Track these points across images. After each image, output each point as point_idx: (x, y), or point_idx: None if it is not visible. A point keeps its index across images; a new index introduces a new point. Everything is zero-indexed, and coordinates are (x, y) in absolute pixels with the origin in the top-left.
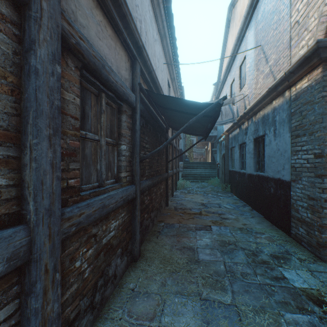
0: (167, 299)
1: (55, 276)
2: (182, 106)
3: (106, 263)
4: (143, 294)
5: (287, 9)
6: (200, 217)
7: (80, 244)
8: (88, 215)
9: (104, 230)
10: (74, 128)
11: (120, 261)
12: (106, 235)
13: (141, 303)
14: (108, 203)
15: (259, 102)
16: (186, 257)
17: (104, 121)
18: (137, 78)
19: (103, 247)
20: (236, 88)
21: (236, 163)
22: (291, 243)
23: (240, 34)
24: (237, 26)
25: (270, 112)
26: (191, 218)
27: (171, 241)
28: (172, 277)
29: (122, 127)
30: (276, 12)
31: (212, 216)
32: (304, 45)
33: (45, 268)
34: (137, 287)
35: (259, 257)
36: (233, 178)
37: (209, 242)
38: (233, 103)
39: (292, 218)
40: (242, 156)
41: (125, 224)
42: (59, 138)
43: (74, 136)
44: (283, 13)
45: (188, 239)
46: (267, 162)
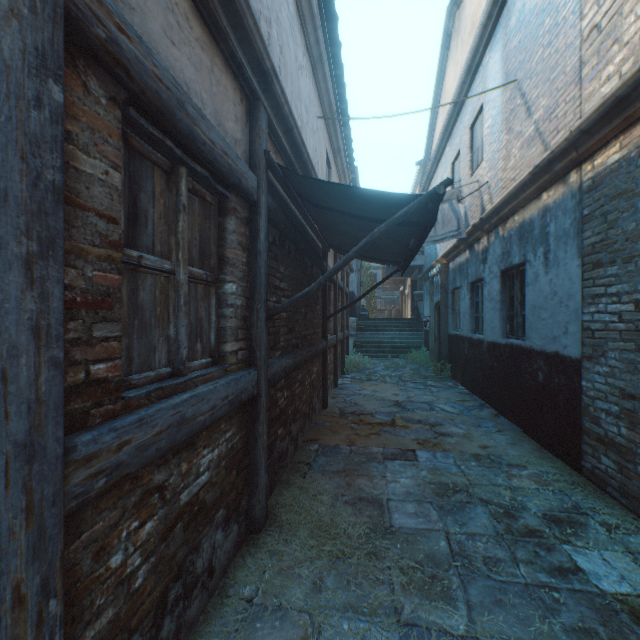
0: (326, 625)
1: (46, 609)
2: (356, 201)
3: (188, 547)
4: (273, 612)
5: (574, 2)
6: (393, 431)
7: (124, 513)
8: (142, 445)
9: (185, 472)
10: (107, 242)
11: (222, 537)
12: (188, 484)
13: (267, 635)
14: (192, 413)
15: (514, 196)
16: (366, 521)
17: (186, 230)
18: (261, 141)
19: (182, 510)
20: (463, 170)
21: (463, 320)
22: (584, 490)
23: (473, 60)
24: (466, 45)
25: (535, 217)
26: (375, 434)
27: (334, 485)
28: (337, 569)
29: (228, 245)
30: (550, 10)
31: (418, 430)
32: (613, 73)
33: (14, 595)
34: (260, 594)
35: (520, 521)
36: (457, 349)
37: (412, 488)
38: (458, 200)
39: (584, 435)
40: (477, 306)
41: (234, 454)
42: (56, 264)
43: (106, 261)
44: (566, 10)
45: (368, 480)
46: (531, 319)
